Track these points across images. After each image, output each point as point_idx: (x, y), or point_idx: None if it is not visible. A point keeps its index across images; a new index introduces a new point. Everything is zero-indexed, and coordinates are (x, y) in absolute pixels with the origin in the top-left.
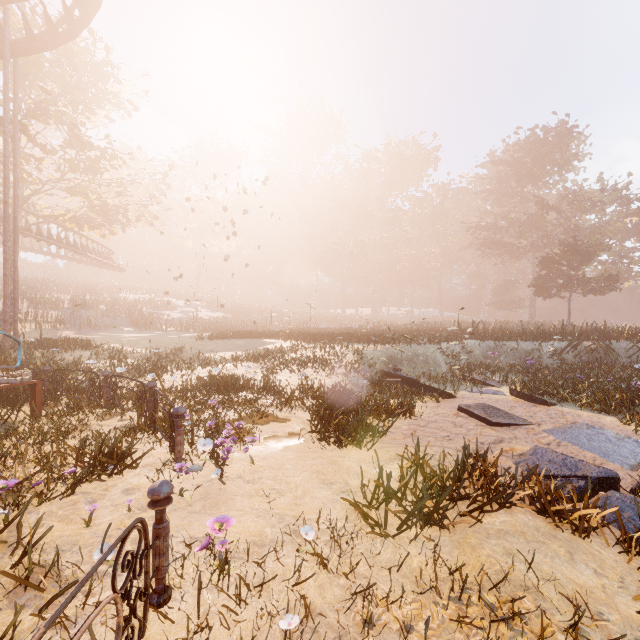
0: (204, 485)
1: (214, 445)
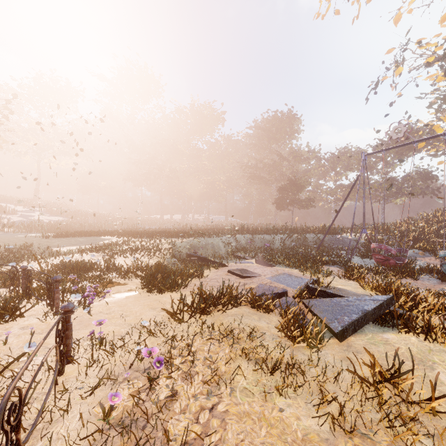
0: (78, 319)
1: (82, 297)
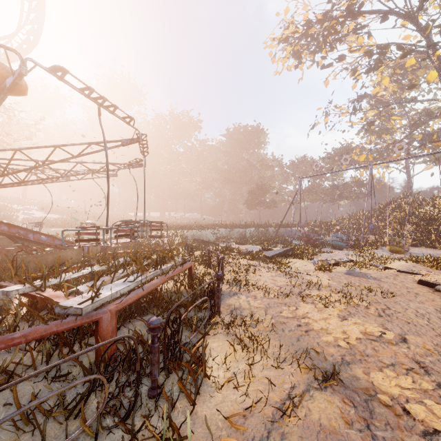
0: None
1: None
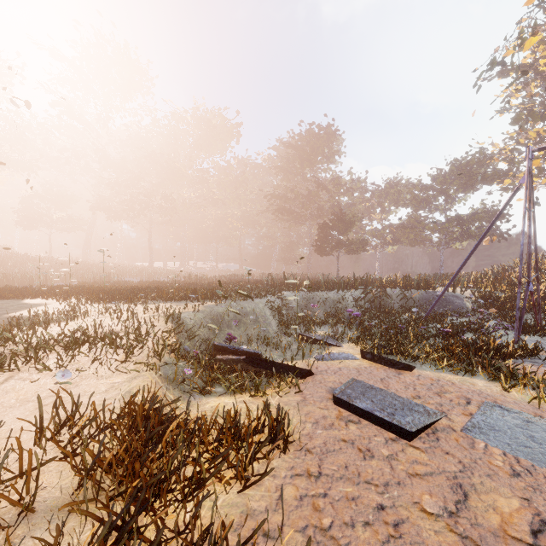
0: None
1: None
